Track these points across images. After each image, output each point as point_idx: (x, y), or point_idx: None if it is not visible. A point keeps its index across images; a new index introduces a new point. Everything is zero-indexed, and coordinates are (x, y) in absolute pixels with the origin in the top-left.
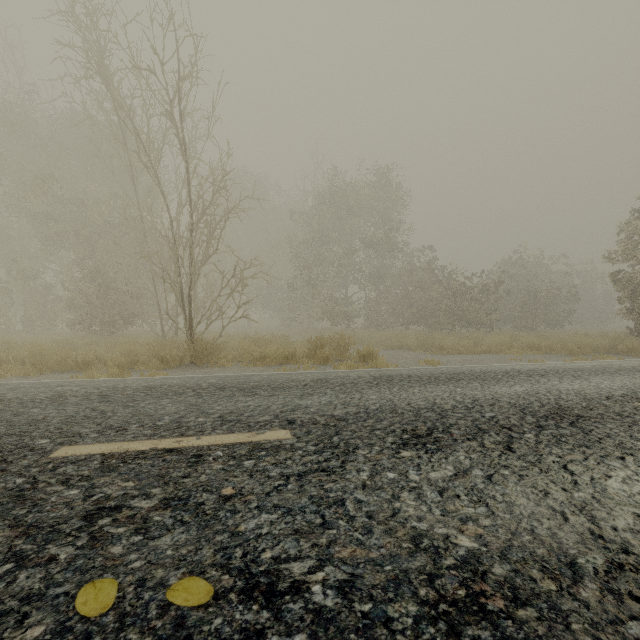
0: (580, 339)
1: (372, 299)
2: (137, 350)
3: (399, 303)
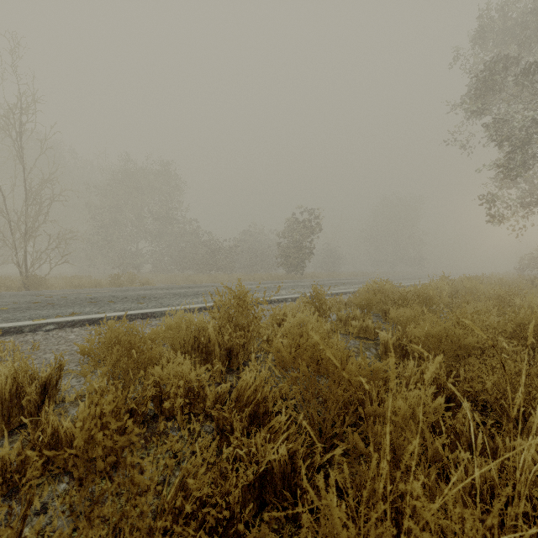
0: (255, 275)
1: (158, 252)
2: None
3: (178, 255)
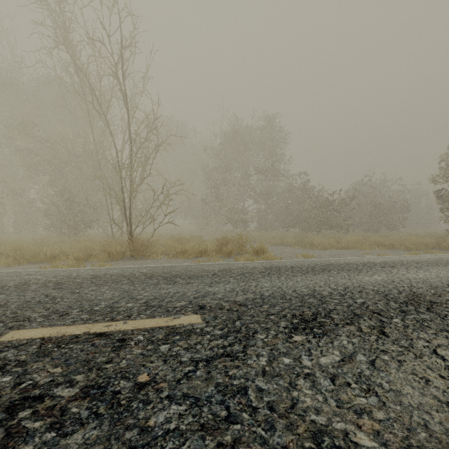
0: (414, 238)
1: (262, 209)
2: (91, 247)
3: (281, 212)
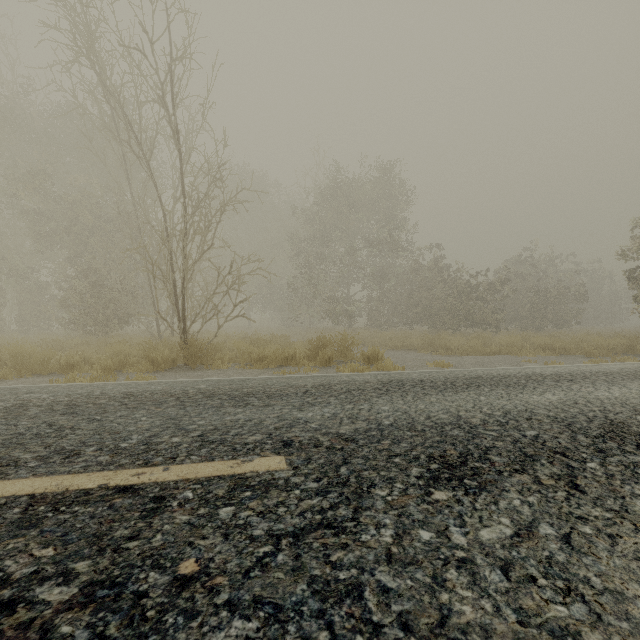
0: (596, 339)
1: (375, 298)
2: (127, 351)
3: (402, 302)
